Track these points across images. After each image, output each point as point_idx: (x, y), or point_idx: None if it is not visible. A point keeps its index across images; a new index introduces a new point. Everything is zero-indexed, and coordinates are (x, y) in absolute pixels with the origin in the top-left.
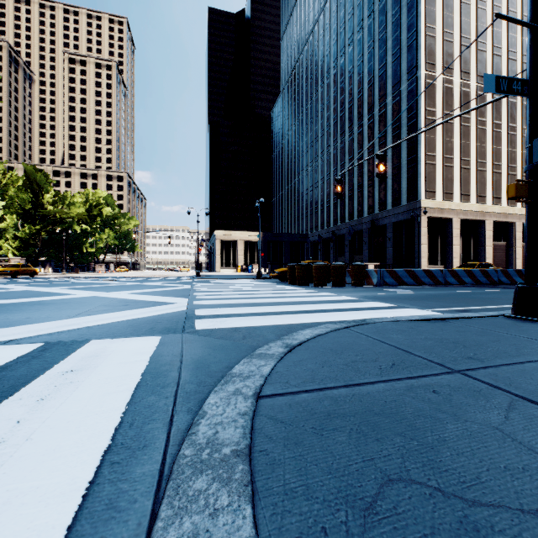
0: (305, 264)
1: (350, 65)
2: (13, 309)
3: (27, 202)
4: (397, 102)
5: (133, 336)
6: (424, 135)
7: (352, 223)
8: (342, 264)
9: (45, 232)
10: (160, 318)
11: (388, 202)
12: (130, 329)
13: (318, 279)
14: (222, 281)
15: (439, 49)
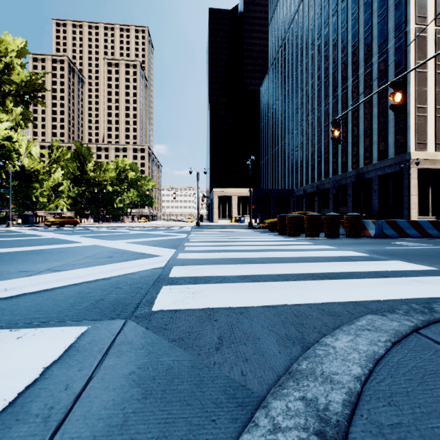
0: (296, 215)
1: (334, 34)
2: (4, 259)
3: (76, 170)
4: (383, 60)
5: (51, 322)
6: (414, 88)
7: (336, 177)
8: (336, 214)
9: (88, 192)
10: (125, 279)
11: (374, 156)
12: (68, 302)
13: (310, 230)
14: (216, 230)
15: (430, 1)
